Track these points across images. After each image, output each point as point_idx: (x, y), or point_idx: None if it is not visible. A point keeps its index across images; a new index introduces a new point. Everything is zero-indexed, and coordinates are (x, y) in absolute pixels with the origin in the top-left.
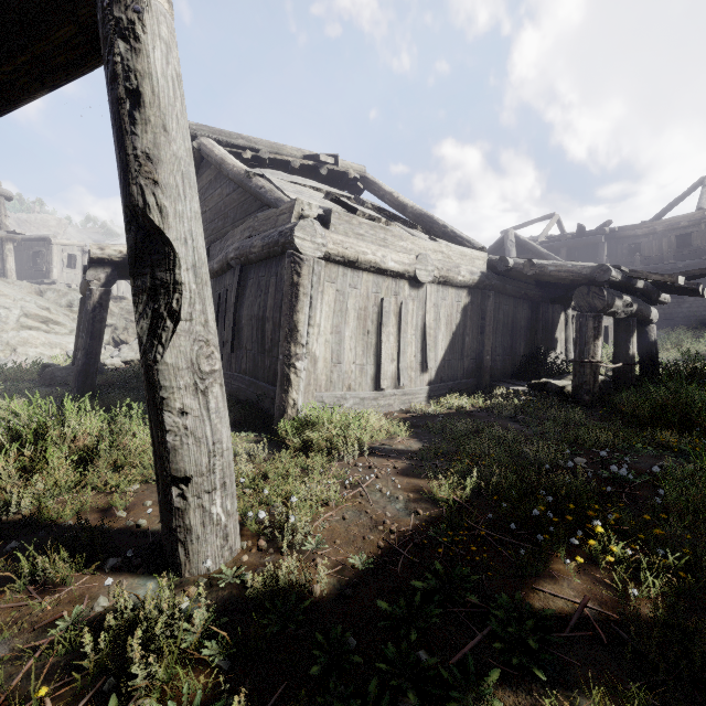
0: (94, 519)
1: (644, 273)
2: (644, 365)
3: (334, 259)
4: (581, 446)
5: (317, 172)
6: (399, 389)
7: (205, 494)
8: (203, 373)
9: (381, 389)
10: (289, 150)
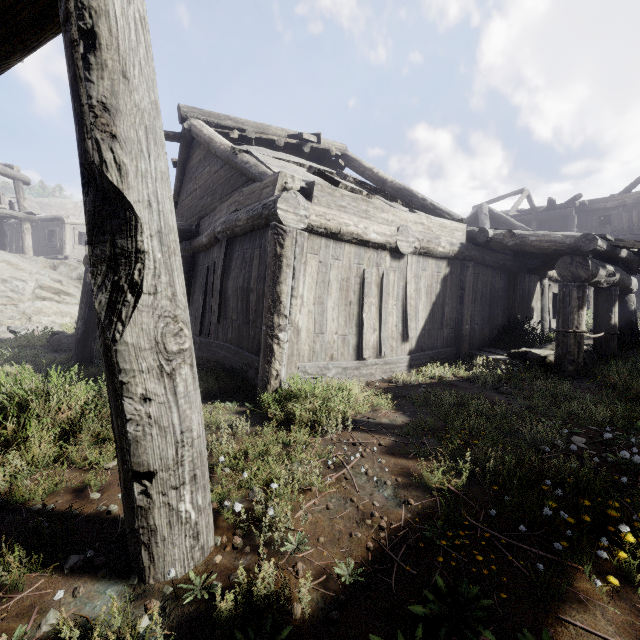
0: (66, 501)
1: (631, 241)
2: (623, 334)
3: (317, 231)
4: (576, 422)
5: (300, 150)
6: (381, 359)
7: (172, 491)
8: (169, 353)
9: (362, 359)
10: (274, 130)
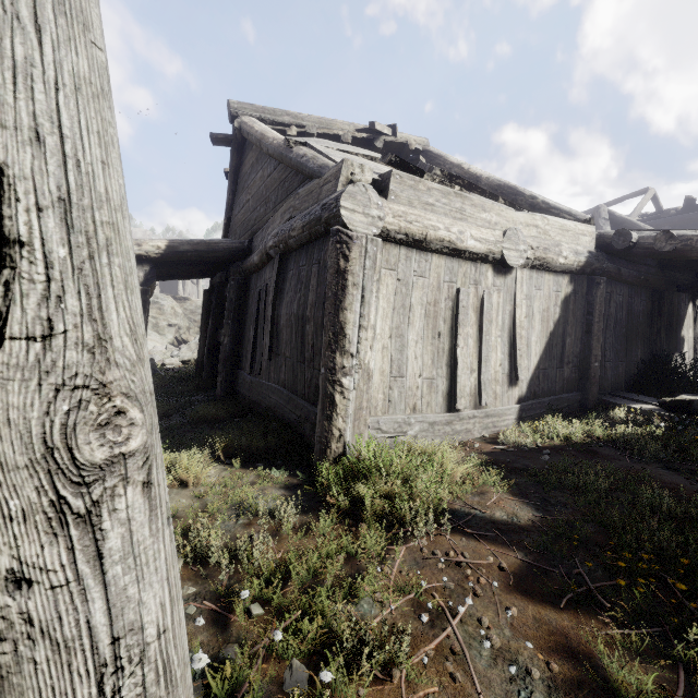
0: None
1: None
2: None
3: (394, 238)
4: None
5: (371, 146)
6: (481, 410)
7: None
8: (83, 469)
9: (456, 410)
10: (340, 125)
